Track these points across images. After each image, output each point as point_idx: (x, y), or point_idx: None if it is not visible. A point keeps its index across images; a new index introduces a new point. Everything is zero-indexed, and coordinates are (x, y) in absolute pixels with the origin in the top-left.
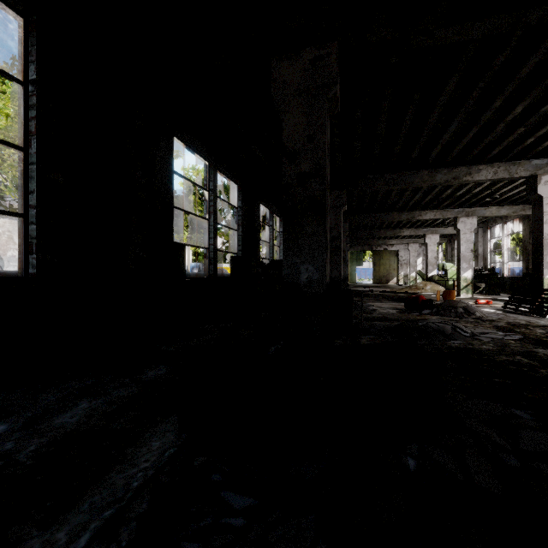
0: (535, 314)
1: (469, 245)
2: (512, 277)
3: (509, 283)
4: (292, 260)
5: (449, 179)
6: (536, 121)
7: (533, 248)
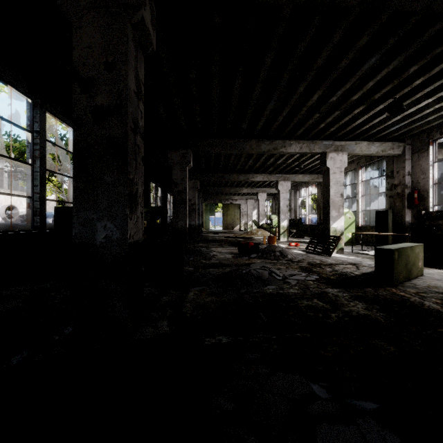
0: (325, 254)
1: (285, 202)
2: (311, 225)
3: (310, 229)
4: (85, 215)
5: (271, 149)
6: (326, 110)
7: (324, 205)
